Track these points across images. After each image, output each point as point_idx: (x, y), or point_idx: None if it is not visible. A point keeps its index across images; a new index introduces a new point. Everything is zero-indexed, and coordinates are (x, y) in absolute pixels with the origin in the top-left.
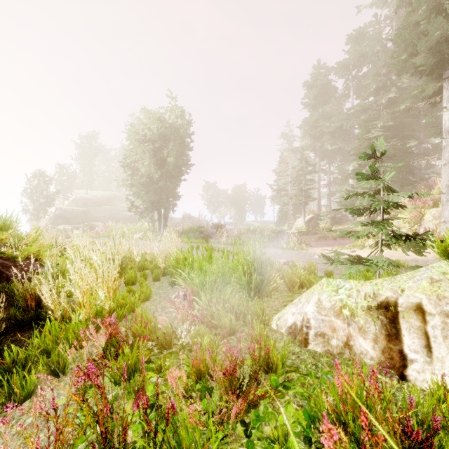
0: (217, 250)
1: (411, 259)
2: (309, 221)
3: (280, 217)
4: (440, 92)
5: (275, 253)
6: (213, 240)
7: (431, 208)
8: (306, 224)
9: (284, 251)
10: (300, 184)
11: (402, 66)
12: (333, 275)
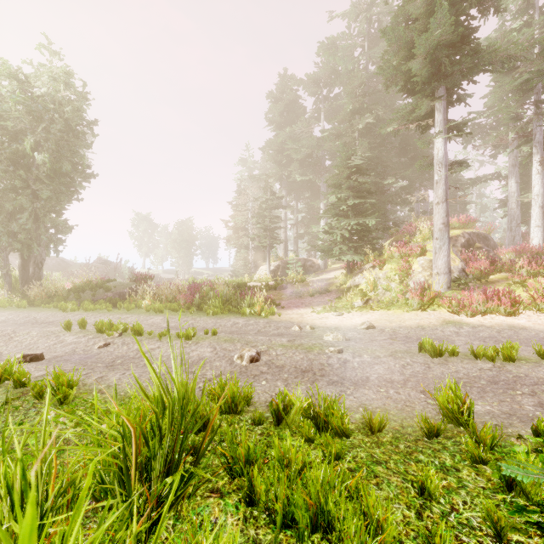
0: (123, 329)
1: (415, 325)
2: (275, 270)
3: (239, 264)
4: (429, 117)
5: (233, 326)
6: (127, 305)
7: (418, 257)
8: (271, 273)
9: (247, 320)
10: (264, 222)
11: (391, 76)
12: (386, 425)
